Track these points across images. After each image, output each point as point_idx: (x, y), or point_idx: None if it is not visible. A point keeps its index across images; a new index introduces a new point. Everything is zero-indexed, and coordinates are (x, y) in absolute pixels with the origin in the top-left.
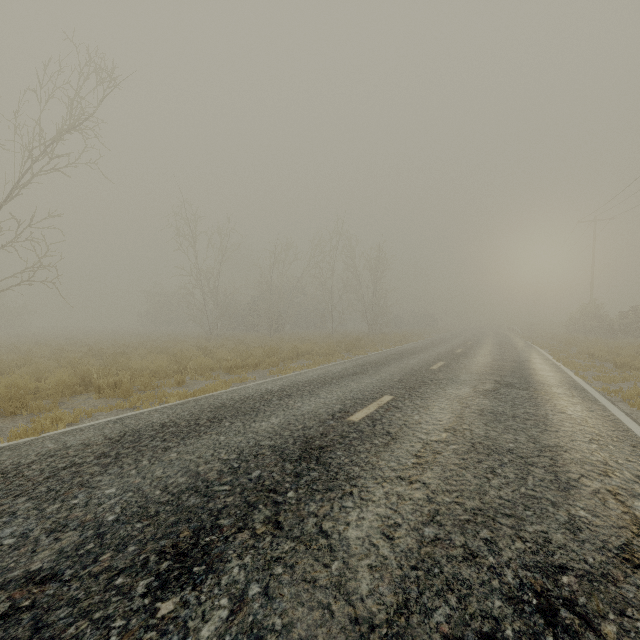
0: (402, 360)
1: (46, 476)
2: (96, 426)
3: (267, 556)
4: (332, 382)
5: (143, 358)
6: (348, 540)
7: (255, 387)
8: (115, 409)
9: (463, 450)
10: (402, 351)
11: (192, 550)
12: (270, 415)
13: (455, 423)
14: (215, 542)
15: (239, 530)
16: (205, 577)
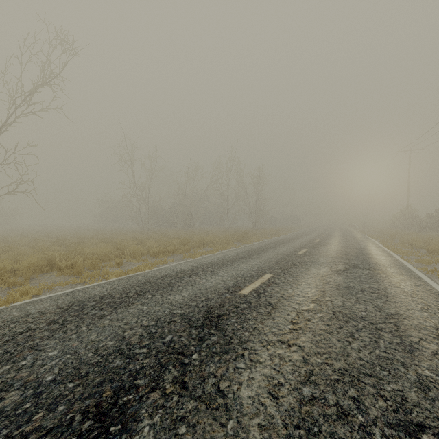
0: (277, 247)
1: (6, 340)
2: (53, 298)
3: (173, 415)
4: (228, 264)
5: (94, 246)
6: (241, 399)
7: (172, 267)
8: (70, 284)
9: (327, 318)
10: (277, 241)
11: (111, 409)
12: (182, 289)
13: (319, 295)
14: (131, 401)
15: (152, 390)
16: (119, 437)
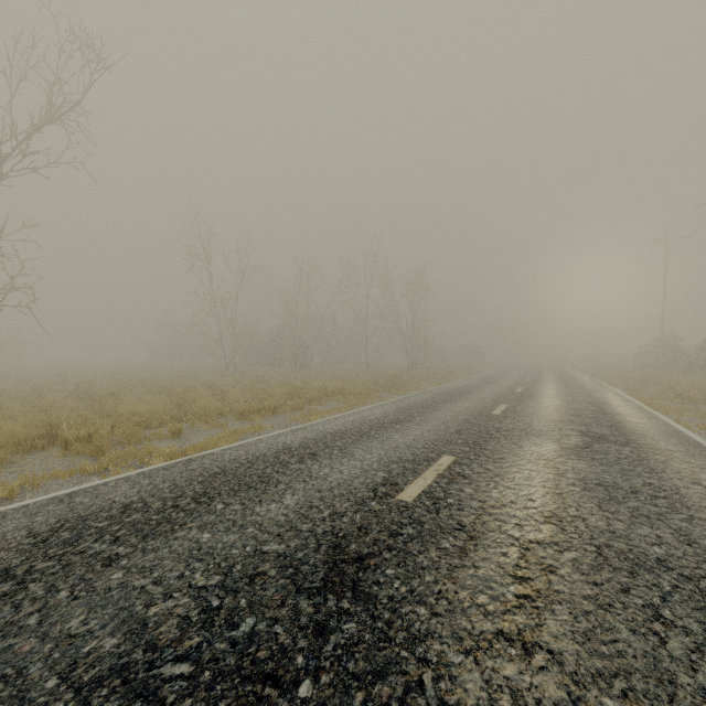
0: (454, 402)
1: None
2: (29, 508)
3: None
4: (370, 434)
5: (140, 399)
6: None
7: (270, 441)
8: (78, 474)
9: (588, 563)
10: (451, 390)
11: None
12: (284, 490)
13: (555, 505)
14: None
15: None
16: None
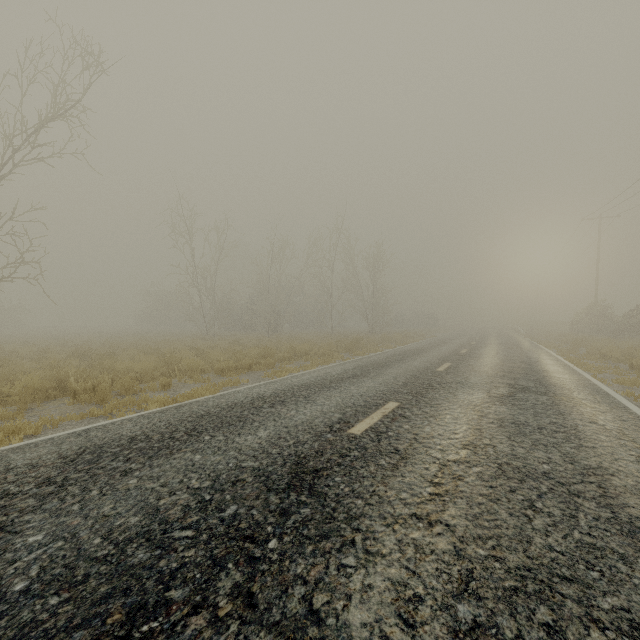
0: (405, 361)
1: None
2: (55, 440)
3: None
4: (331, 386)
5: (132, 359)
6: (349, 629)
7: (246, 391)
8: (87, 417)
9: (489, 474)
10: (404, 351)
11: None
12: (258, 426)
13: (473, 437)
14: (155, 634)
15: (194, 610)
16: None
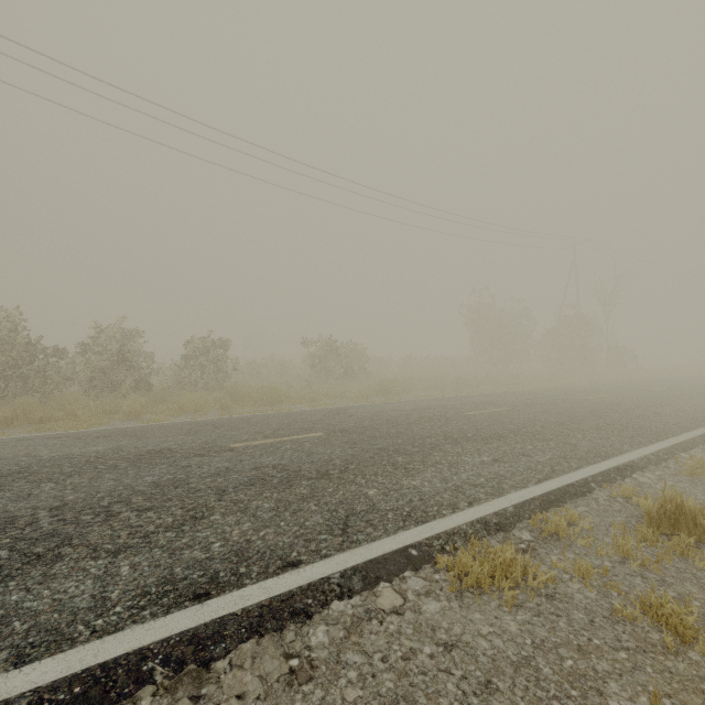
0: None
1: None
2: None
3: None
4: None
5: None
6: None
7: None
8: None
9: None
10: None
11: None
12: None
13: None
14: None
15: None
16: None
